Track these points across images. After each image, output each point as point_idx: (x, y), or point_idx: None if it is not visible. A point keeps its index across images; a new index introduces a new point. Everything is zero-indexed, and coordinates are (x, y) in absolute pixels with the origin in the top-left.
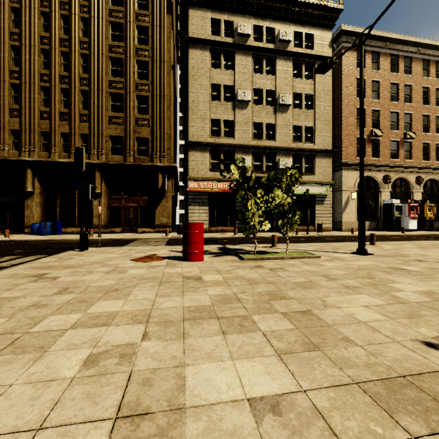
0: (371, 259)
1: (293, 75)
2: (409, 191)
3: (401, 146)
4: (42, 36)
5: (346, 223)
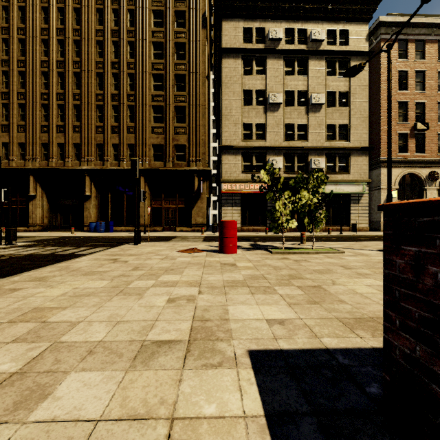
0: None
1: (326, 73)
2: None
3: None
4: (97, 61)
5: None
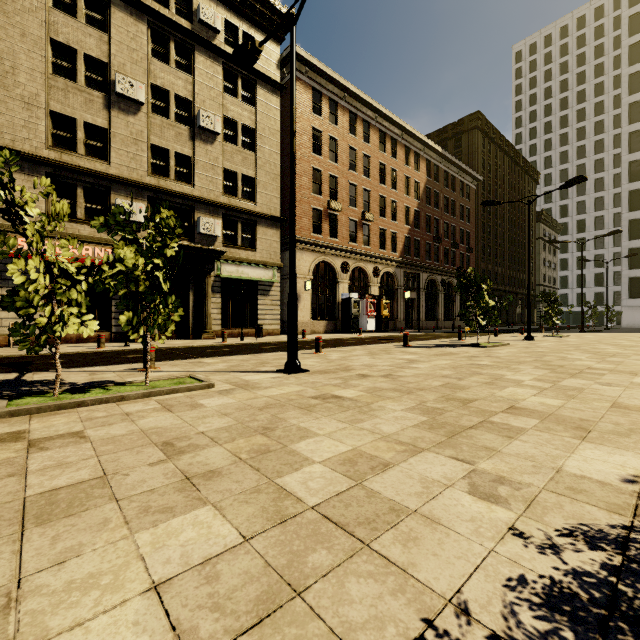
0: (300, 381)
1: (223, 88)
2: (367, 285)
3: (360, 228)
4: None
5: (299, 323)
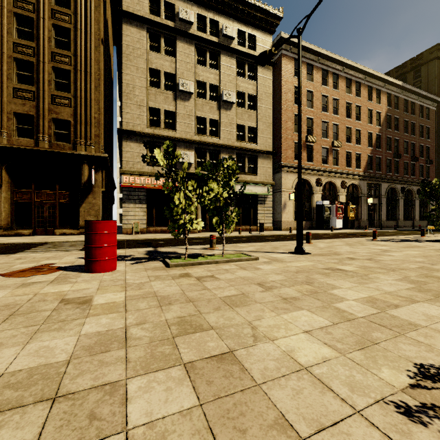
0: (308, 259)
1: (236, 73)
2: (336, 194)
3: (330, 153)
4: None
5: (285, 222)
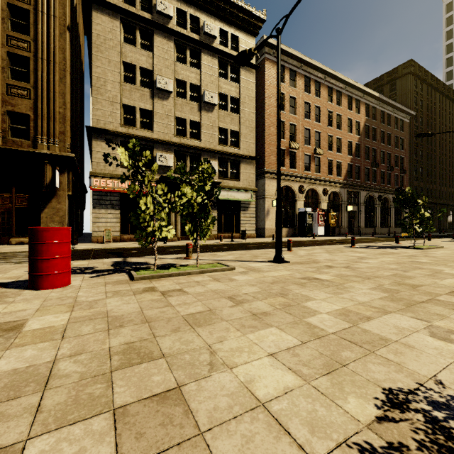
0: (287, 268)
1: (219, 74)
2: (318, 201)
3: (312, 160)
4: None
5: (269, 229)
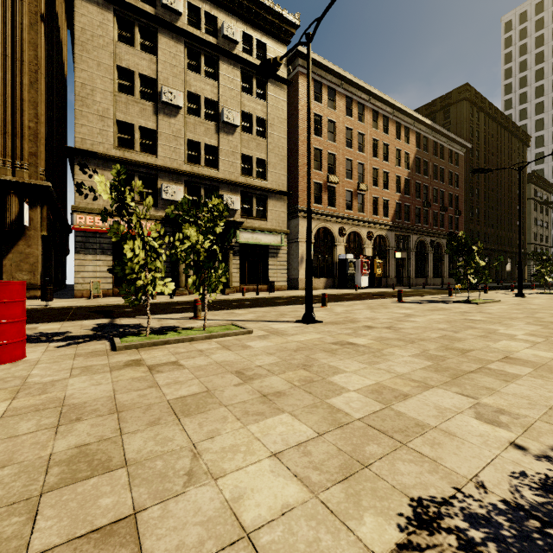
0: (317, 330)
1: (241, 88)
2: (361, 246)
3: (355, 197)
4: None
5: (303, 280)
